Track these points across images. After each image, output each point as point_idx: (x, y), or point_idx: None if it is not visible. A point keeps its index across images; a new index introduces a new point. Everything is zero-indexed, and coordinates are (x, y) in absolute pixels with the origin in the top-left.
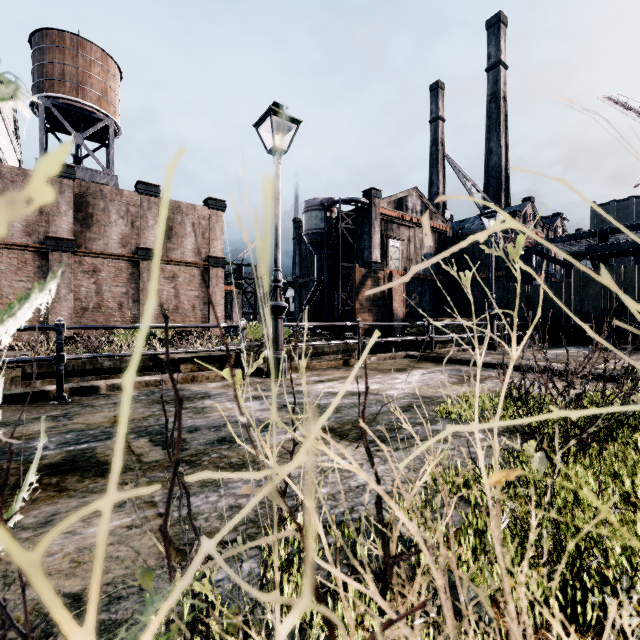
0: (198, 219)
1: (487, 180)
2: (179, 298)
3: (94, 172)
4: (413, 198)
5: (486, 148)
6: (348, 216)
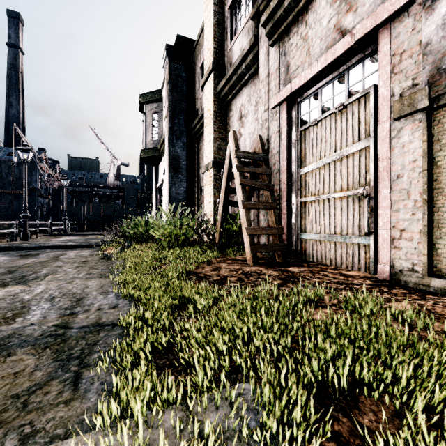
0: None
1: (8, 123)
2: None
3: None
4: None
5: (7, 100)
6: None
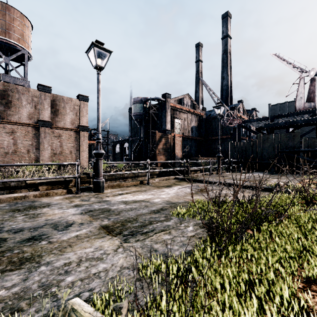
0: (73, 105)
1: (222, 91)
2: (62, 147)
3: (16, 78)
4: (187, 99)
5: (221, 76)
6: (155, 106)
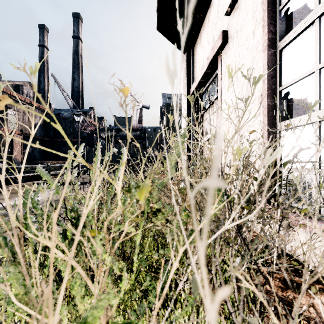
0: None
1: (73, 92)
2: None
3: None
4: (28, 88)
5: (72, 76)
6: None
